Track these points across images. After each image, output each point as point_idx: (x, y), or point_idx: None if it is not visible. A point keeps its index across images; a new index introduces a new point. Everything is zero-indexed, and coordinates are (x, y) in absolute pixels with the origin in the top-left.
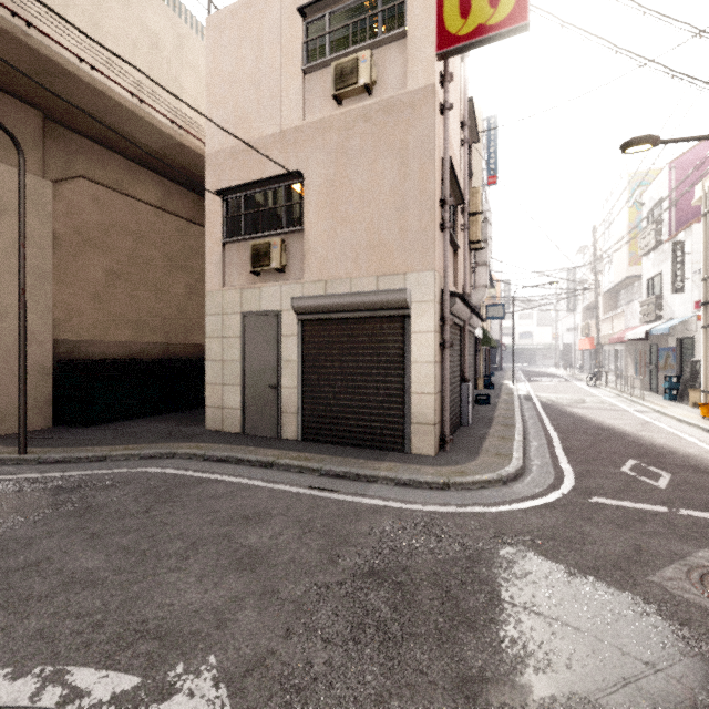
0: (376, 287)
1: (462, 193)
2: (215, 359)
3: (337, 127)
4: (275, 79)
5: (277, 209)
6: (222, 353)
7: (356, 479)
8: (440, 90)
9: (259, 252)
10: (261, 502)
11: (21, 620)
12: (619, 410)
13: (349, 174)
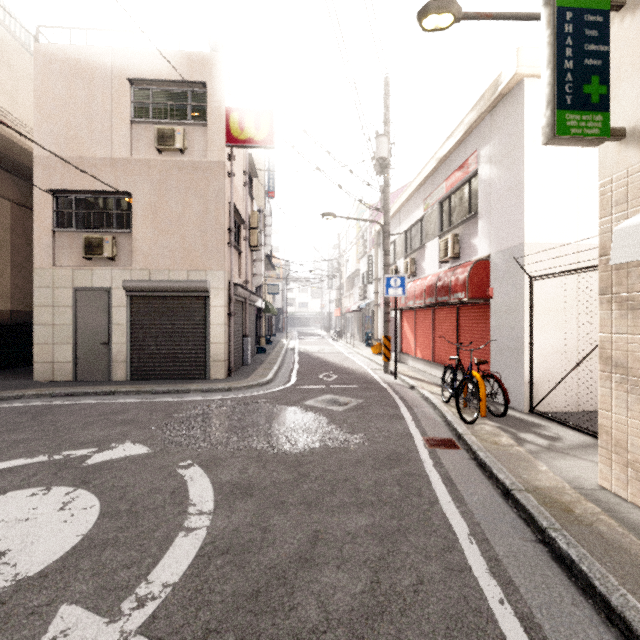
0: (187, 277)
1: (243, 219)
2: (45, 323)
3: (159, 169)
4: (106, 118)
5: (107, 213)
6: (52, 319)
7: (176, 393)
8: (228, 162)
9: (93, 243)
10: (117, 407)
11: (7, 452)
12: (339, 353)
13: (168, 202)
